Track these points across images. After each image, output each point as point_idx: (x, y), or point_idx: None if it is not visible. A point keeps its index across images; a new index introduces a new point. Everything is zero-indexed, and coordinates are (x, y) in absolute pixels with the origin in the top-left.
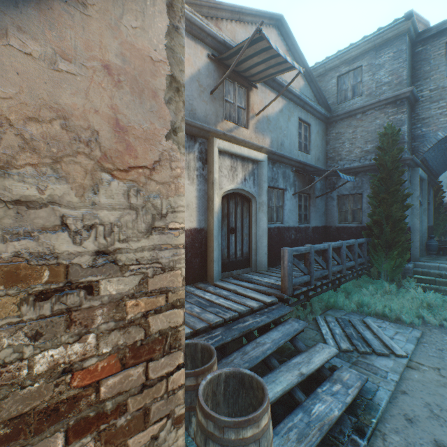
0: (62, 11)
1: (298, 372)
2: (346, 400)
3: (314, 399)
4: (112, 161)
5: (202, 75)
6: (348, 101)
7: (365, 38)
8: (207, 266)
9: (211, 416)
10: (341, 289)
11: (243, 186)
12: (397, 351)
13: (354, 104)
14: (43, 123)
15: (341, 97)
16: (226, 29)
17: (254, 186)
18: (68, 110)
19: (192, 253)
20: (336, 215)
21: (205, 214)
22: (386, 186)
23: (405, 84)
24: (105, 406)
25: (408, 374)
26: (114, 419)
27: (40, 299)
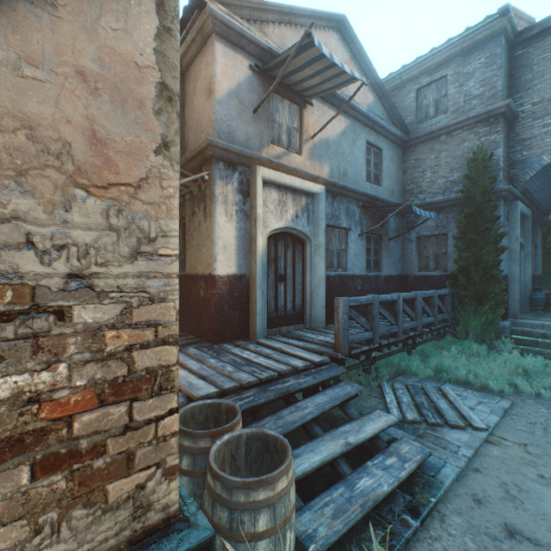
0: (28, 13)
1: (344, 441)
2: (399, 475)
3: (361, 473)
4: (88, 177)
5: (242, 90)
6: (430, 120)
7: (450, 41)
8: (249, 320)
9: (219, 476)
10: (418, 351)
11: (294, 225)
12: (476, 423)
13: (437, 123)
14: (6, 133)
15: (422, 115)
16: (273, 34)
17: (309, 225)
18: (35, 120)
19: (230, 305)
20: (415, 261)
21: (247, 257)
22: (475, 224)
23: (500, 97)
24: (80, 444)
25: (485, 450)
26: (90, 459)
27: (2, 321)
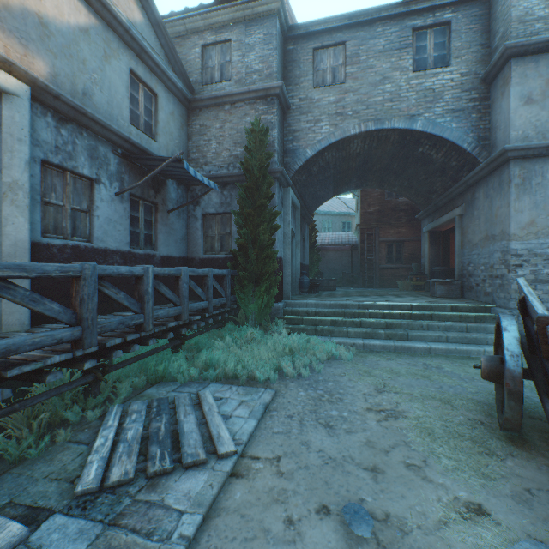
0: None
1: None
2: None
3: None
4: None
5: None
6: (216, 84)
7: (234, 2)
8: None
9: None
10: (192, 346)
11: None
12: (223, 446)
13: (222, 89)
14: None
15: (208, 76)
16: None
17: None
18: None
19: None
20: (201, 242)
21: None
22: (254, 201)
23: (276, 79)
24: None
25: (226, 497)
26: None
27: None
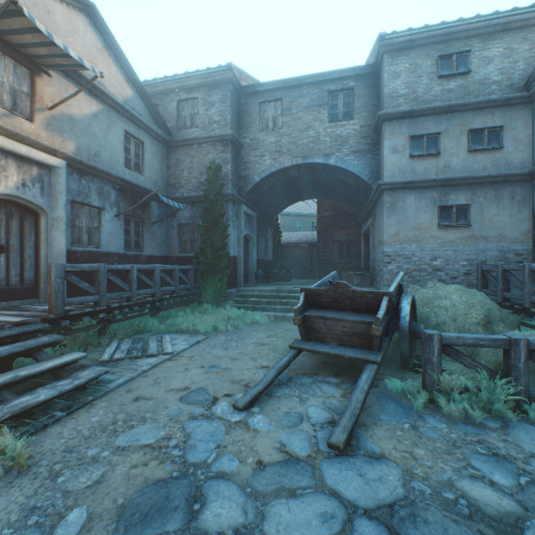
0: None
1: (13, 375)
2: (64, 388)
3: (25, 395)
4: None
5: None
6: (187, 129)
7: (200, 72)
8: None
9: None
10: (165, 316)
11: (21, 193)
12: (167, 350)
13: (192, 134)
14: None
15: (182, 123)
16: None
17: (44, 197)
18: None
19: None
20: (177, 245)
21: None
22: (212, 217)
23: (230, 128)
24: None
25: (163, 364)
26: None
27: None
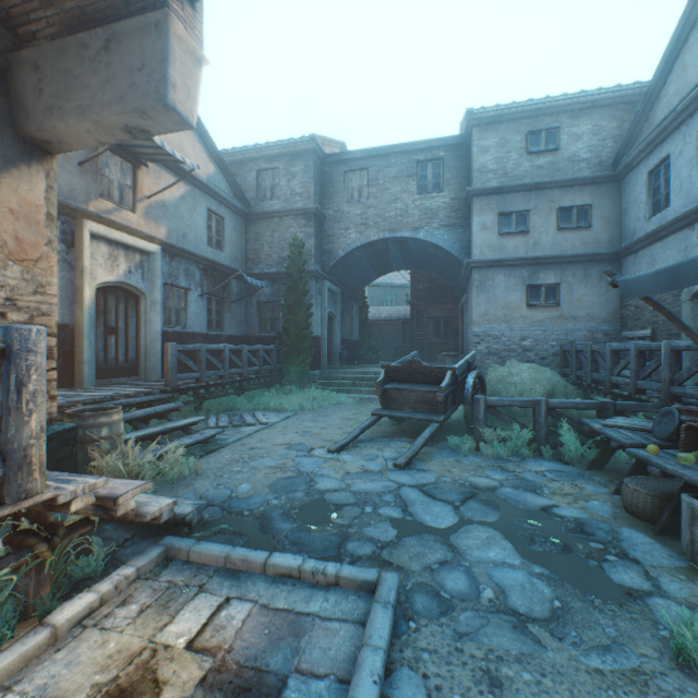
0: None
1: (164, 427)
2: (199, 438)
3: (174, 441)
4: (15, 256)
5: None
6: (268, 201)
7: (281, 142)
8: (74, 370)
9: (77, 415)
10: (250, 397)
11: (128, 280)
12: (263, 421)
13: (273, 206)
14: None
15: (262, 195)
16: None
17: (144, 281)
18: None
19: None
20: (256, 324)
21: (72, 307)
22: (295, 295)
23: (313, 200)
24: None
25: (263, 431)
26: None
27: None
